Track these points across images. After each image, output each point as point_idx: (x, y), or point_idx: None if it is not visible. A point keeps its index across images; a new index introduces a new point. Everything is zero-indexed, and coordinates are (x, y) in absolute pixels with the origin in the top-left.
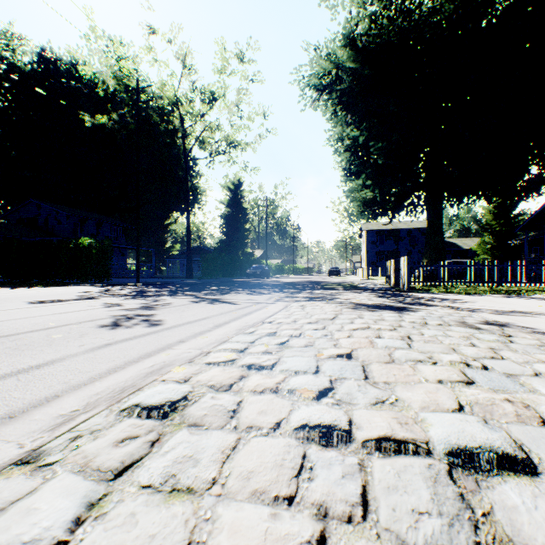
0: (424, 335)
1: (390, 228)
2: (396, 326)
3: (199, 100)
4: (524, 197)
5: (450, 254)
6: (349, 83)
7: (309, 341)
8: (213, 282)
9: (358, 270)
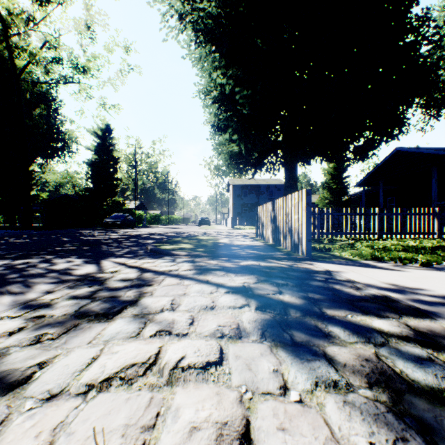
0: None
1: (253, 184)
2: None
3: None
4: (360, 159)
5: None
6: None
7: None
8: (20, 236)
9: (225, 220)
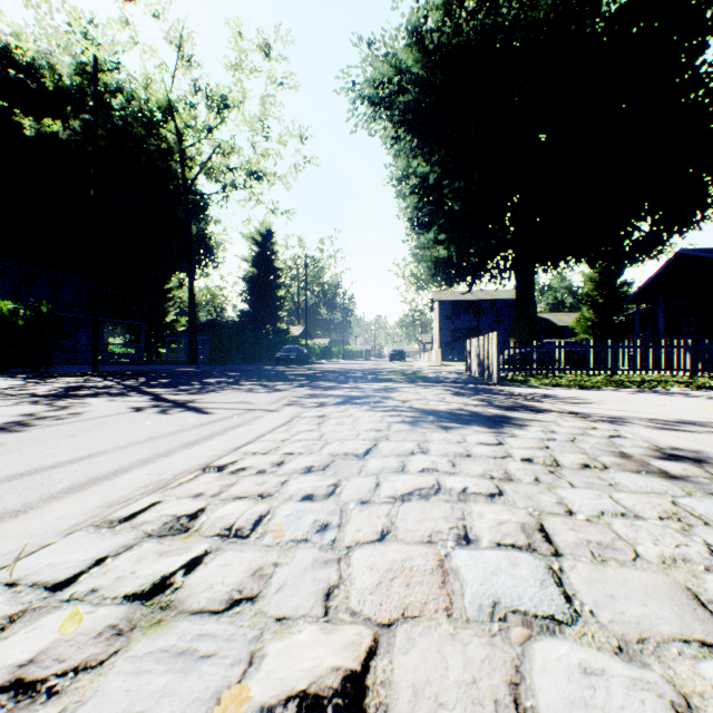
0: (578, 518)
1: (469, 299)
2: (500, 479)
3: (205, 107)
4: (634, 261)
5: (542, 333)
6: (416, 93)
7: (259, 563)
8: (220, 370)
9: (428, 353)
